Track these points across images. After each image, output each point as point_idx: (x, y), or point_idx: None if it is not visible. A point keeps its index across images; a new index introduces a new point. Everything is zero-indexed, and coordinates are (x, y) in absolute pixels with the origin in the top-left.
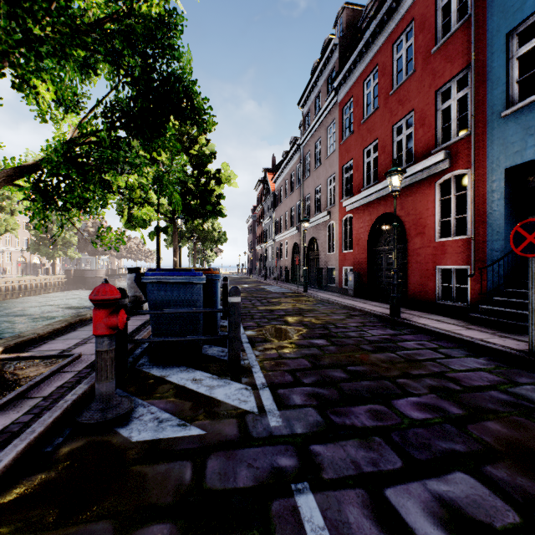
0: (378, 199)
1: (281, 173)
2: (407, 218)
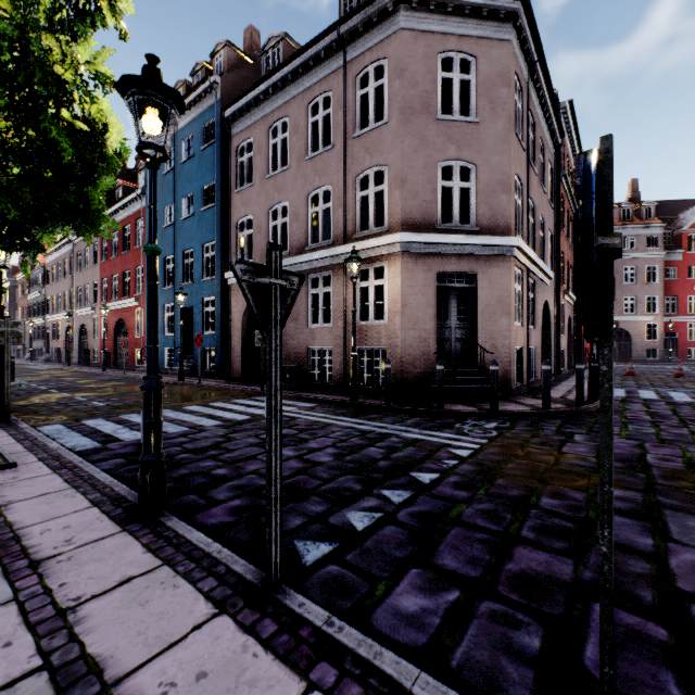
0: (118, 309)
1: (54, 252)
2: (128, 324)
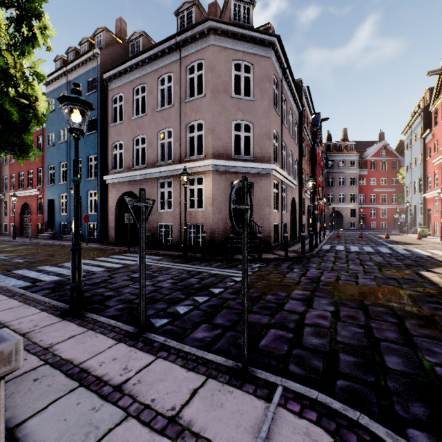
0: (24, 196)
1: None
2: (32, 206)
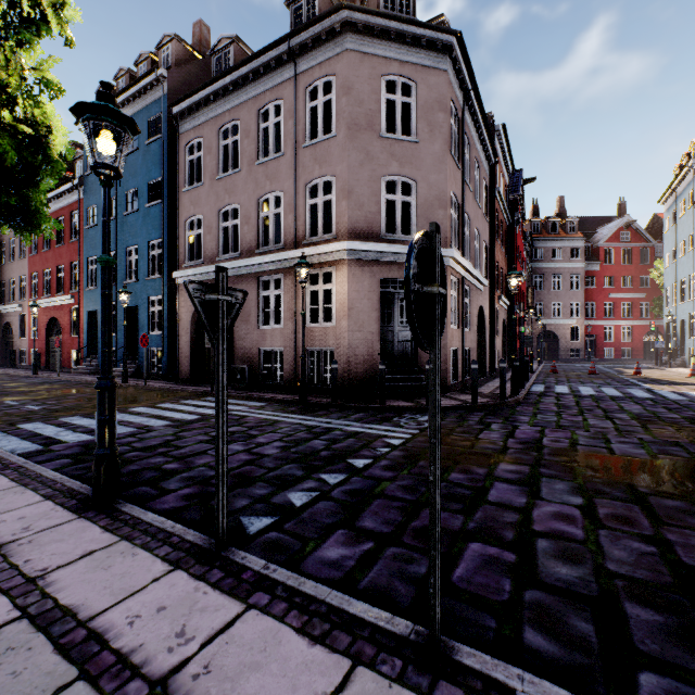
0: (51, 307)
1: None
2: (63, 323)
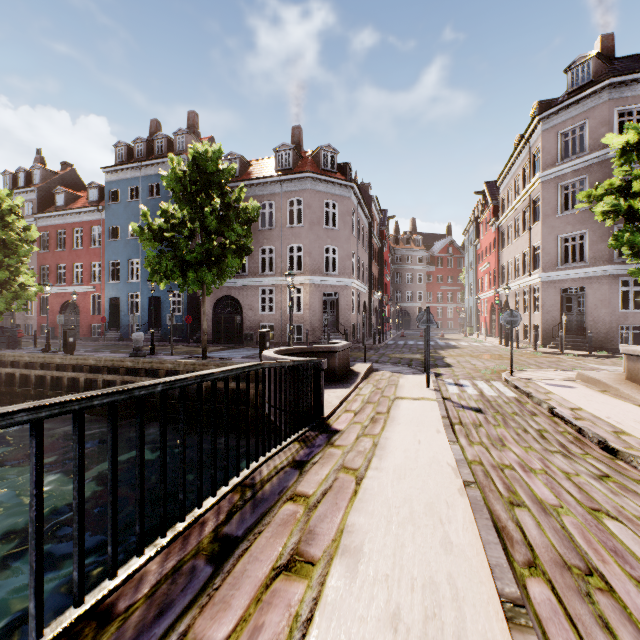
0: (66, 293)
1: None
2: (81, 305)
